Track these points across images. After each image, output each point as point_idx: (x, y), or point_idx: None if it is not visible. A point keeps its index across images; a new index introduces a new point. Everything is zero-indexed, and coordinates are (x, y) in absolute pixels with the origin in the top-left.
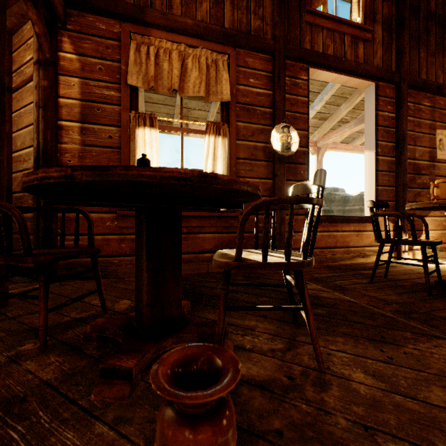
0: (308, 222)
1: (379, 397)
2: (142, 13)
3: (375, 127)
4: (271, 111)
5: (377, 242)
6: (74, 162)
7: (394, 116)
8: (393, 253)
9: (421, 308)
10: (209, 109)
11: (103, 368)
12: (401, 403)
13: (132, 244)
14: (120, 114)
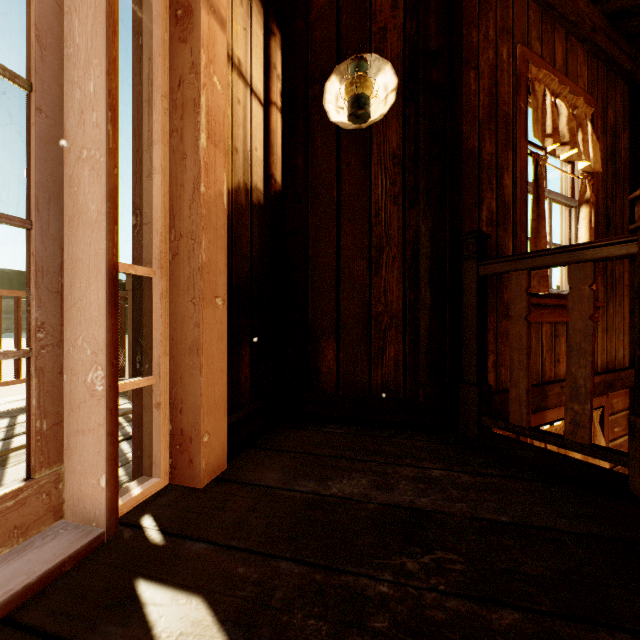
0: None
1: None
2: (545, 397)
3: None
4: None
5: None
6: None
7: None
8: None
9: None
10: None
11: None
12: None
13: None
14: None
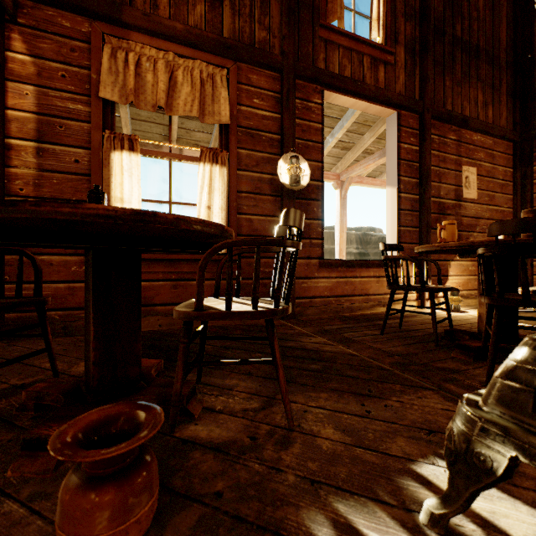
0: (279, 266)
1: (340, 451)
2: (118, 11)
3: (398, 160)
4: (279, 137)
5: (388, 288)
6: (27, 191)
7: (417, 149)
8: (416, 301)
9: (422, 359)
10: (212, 131)
11: (26, 439)
12: (359, 455)
13: None
14: (90, 133)
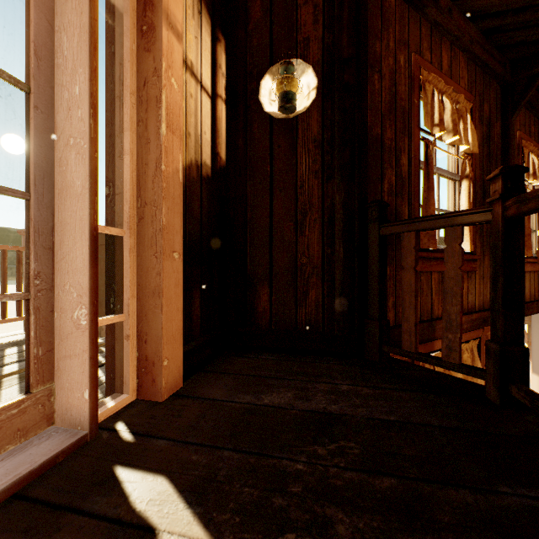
0: None
1: None
2: (433, 330)
3: None
4: None
5: None
6: None
7: None
8: None
9: None
10: None
11: None
12: None
13: None
14: None
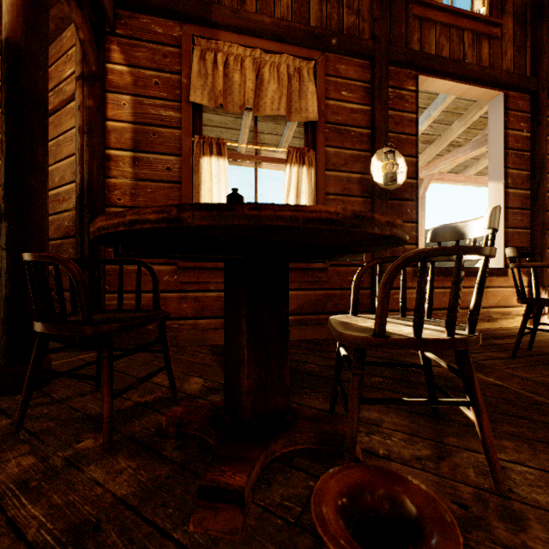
0: (478, 281)
1: None
2: (208, 11)
3: (504, 150)
4: (369, 132)
5: (522, 303)
6: (124, 201)
7: (528, 136)
8: None
9: None
10: (282, 132)
11: (202, 485)
12: None
13: (195, 304)
14: (180, 140)
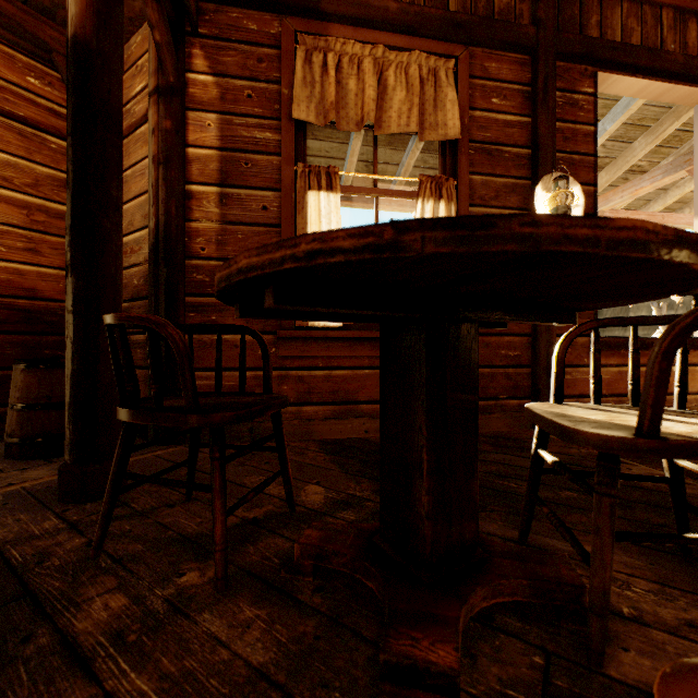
0: None
1: None
2: None
3: None
4: (529, 152)
5: None
6: (209, 251)
7: None
8: None
9: None
10: (400, 160)
11: (388, 661)
12: None
13: (298, 385)
14: (279, 170)
